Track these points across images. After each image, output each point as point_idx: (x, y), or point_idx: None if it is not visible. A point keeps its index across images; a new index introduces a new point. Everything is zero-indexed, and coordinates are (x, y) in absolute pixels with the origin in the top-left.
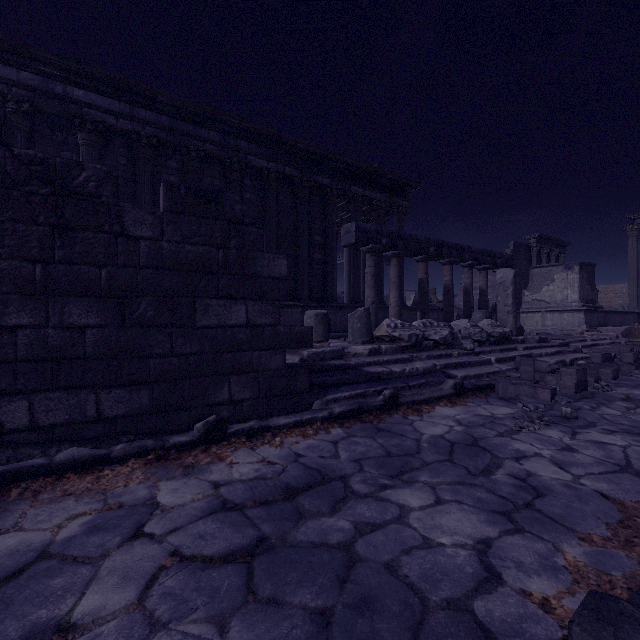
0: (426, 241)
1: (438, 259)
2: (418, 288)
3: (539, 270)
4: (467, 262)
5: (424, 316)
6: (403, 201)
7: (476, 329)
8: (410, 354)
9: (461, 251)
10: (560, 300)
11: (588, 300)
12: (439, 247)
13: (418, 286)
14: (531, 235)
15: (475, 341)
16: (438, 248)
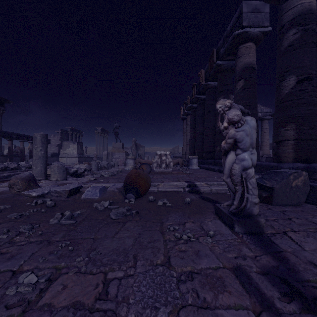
0: (12, 133)
1: (18, 139)
2: (8, 150)
3: (66, 143)
4: (31, 141)
5: (11, 160)
6: (1, 107)
7: (27, 164)
8: (2, 172)
9: (28, 137)
10: (72, 153)
11: (81, 154)
12: (18, 136)
13: (8, 149)
14: (69, 127)
15: (27, 168)
16: (17, 136)
